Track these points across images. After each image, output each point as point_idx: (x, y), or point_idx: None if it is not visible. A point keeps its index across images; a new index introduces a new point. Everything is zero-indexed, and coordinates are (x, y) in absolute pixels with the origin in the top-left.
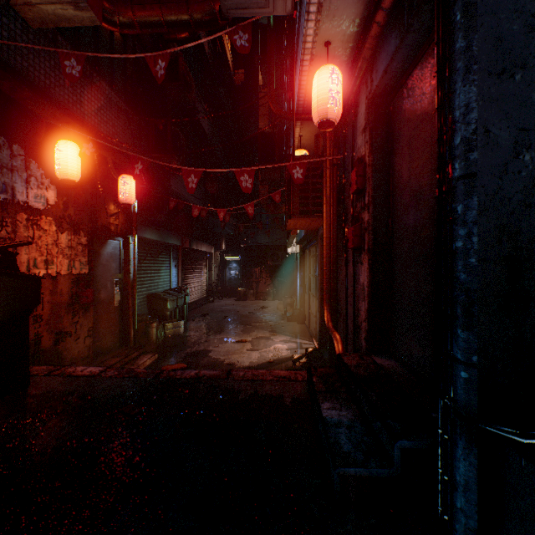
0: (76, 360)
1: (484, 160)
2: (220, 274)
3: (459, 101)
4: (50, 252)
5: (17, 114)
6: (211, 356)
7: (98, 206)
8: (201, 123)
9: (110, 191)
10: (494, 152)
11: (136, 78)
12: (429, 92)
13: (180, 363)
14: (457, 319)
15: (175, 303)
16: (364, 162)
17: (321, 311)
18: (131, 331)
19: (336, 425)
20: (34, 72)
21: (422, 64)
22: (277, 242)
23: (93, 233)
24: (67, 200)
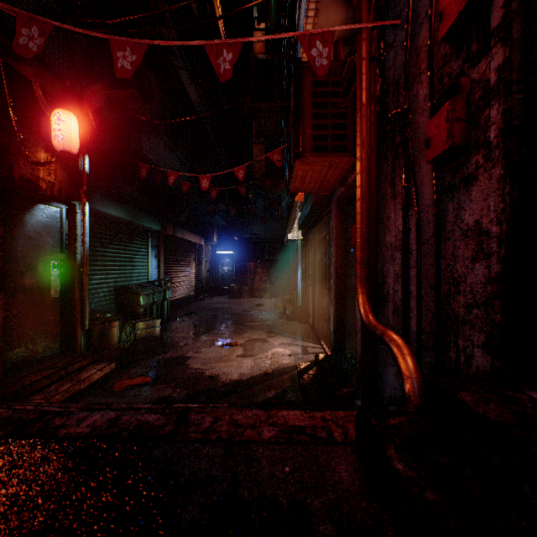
0: None
1: None
2: (211, 270)
3: None
4: None
5: None
6: (188, 365)
7: (13, 148)
8: (185, 88)
9: (39, 132)
10: None
11: None
12: None
13: (144, 376)
14: None
15: (151, 297)
16: None
17: (336, 304)
18: (79, 332)
19: None
20: None
21: None
22: (275, 233)
23: (2, 186)
24: None
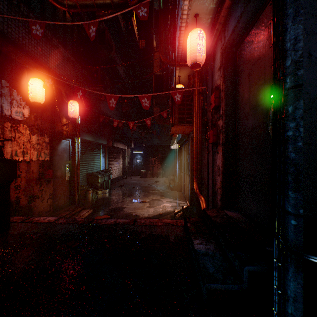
0: (42, 213)
1: (308, 75)
2: (130, 162)
3: (290, 36)
4: (25, 147)
5: (5, 61)
6: (124, 211)
7: (55, 119)
8: (119, 71)
9: (63, 110)
10: (315, 69)
11: (79, 42)
12: (263, 40)
13: (106, 215)
14: (288, 184)
15: (103, 178)
16: (219, 89)
17: (191, 183)
18: (76, 195)
19: (203, 254)
20: (15, 35)
21: (258, 23)
22: (165, 142)
23: (52, 135)
24: (36, 115)
